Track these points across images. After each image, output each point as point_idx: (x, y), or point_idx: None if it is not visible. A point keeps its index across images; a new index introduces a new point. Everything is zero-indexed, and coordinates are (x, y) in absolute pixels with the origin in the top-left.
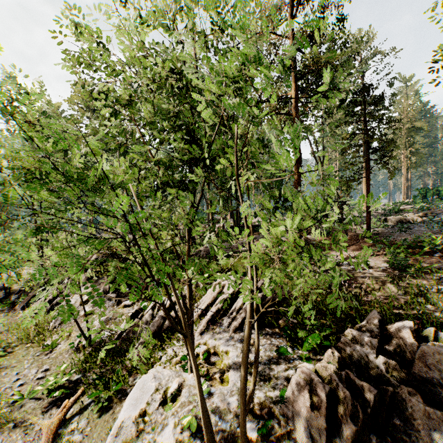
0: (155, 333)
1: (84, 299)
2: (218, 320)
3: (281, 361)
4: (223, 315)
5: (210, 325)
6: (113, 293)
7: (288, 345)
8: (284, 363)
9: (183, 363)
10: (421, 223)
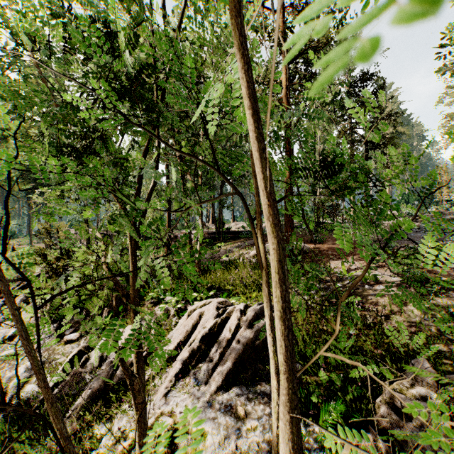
0: (99, 391)
1: (9, 334)
2: (192, 369)
3: None
4: (200, 361)
5: (180, 378)
6: (54, 324)
7: None
8: None
9: (133, 453)
10: (416, 228)
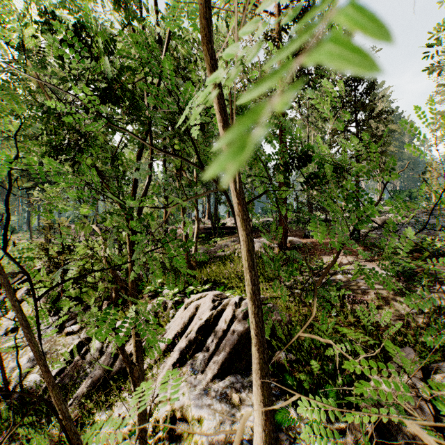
0: (99, 380)
1: (11, 326)
2: (189, 359)
3: (282, 437)
4: (197, 351)
5: (177, 367)
6: (55, 316)
7: (290, 405)
8: (288, 441)
9: (133, 438)
10: (406, 224)
